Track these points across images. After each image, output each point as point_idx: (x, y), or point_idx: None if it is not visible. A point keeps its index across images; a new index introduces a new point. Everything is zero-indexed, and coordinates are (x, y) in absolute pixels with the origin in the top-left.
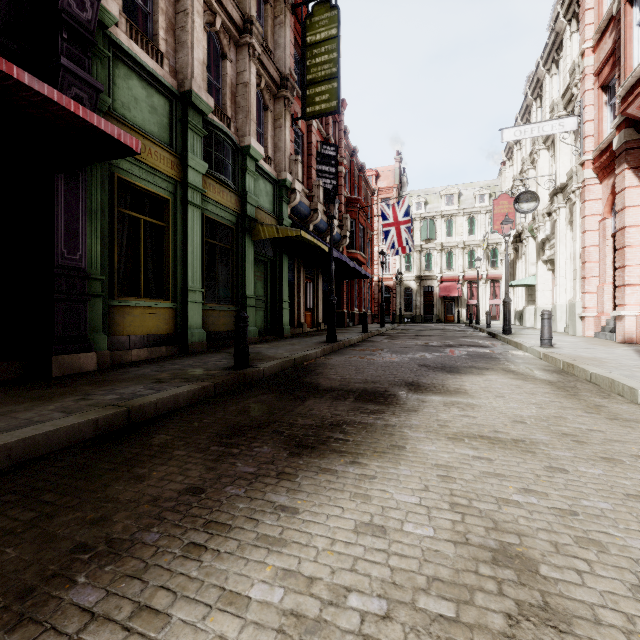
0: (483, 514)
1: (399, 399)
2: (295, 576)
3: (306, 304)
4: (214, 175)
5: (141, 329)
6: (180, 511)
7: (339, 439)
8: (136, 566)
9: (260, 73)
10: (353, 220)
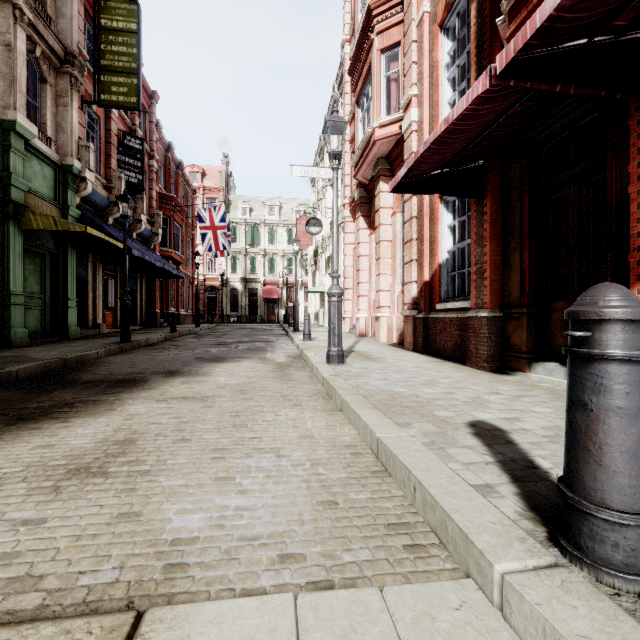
0: (132, 430)
1: (148, 383)
2: None
3: (106, 303)
4: None
5: None
6: None
7: (63, 411)
8: None
9: (34, 39)
10: (168, 217)
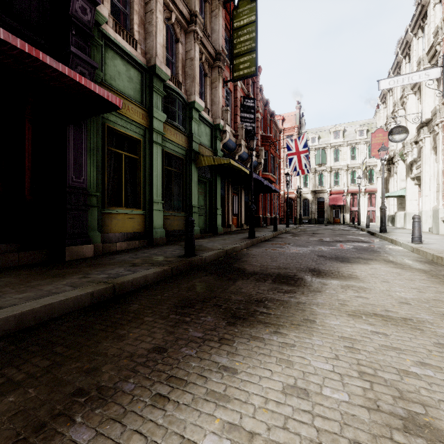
0: (388, 383)
1: (306, 282)
2: (238, 430)
3: (233, 211)
4: (170, 122)
5: (122, 229)
6: (149, 366)
7: (263, 312)
8: (117, 411)
9: (201, 51)
10: (266, 151)
